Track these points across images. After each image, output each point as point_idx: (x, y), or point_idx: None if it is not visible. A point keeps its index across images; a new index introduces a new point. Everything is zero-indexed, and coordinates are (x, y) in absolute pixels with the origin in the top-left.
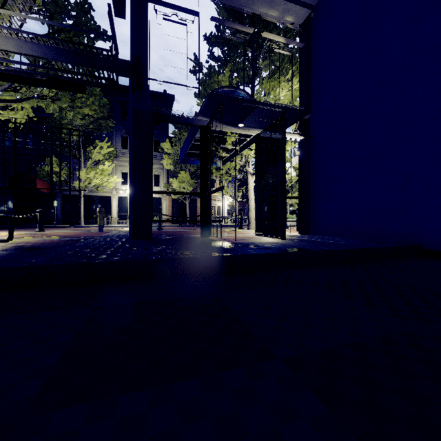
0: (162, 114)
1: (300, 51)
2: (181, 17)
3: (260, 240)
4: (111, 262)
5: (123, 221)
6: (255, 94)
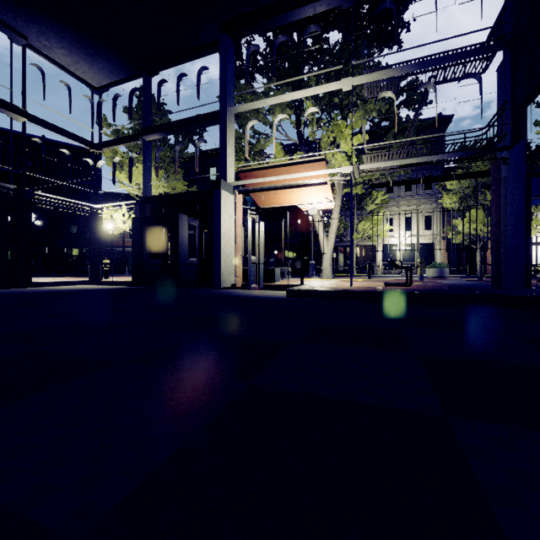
0: None
1: None
2: None
3: None
4: None
5: (388, 271)
6: None
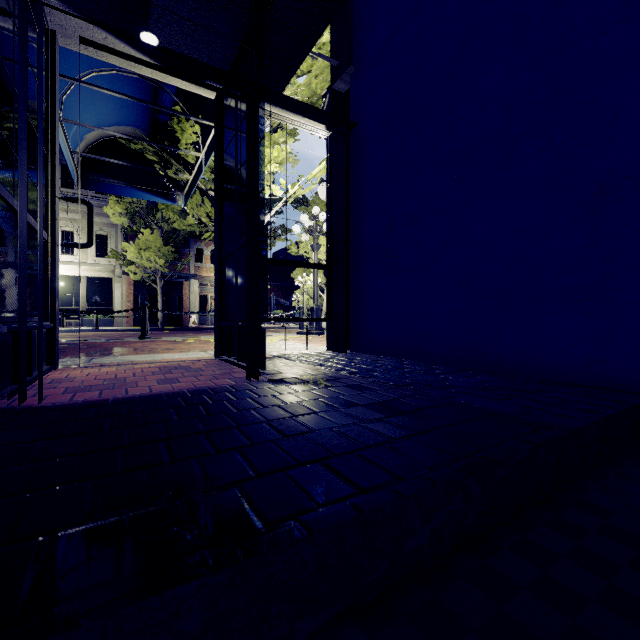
0: None
1: None
2: None
3: (173, 384)
4: None
5: None
6: None
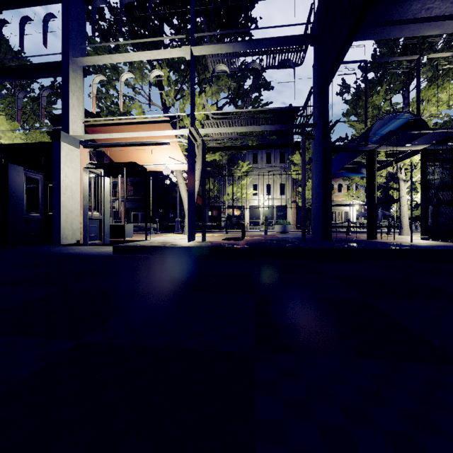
0: (339, 148)
1: None
2: (350, 68)
3: (433, 243)
4: (352, 248)
5: (254, 227)
6: (411, 103)
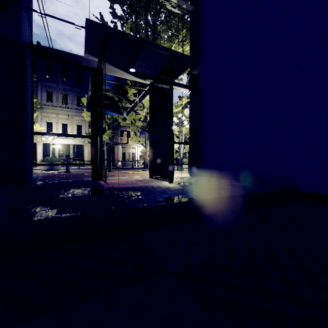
0: (42, 47)
1: (190, 14)
2: None
3: (147, 184)
4: None
5: None
6: None
